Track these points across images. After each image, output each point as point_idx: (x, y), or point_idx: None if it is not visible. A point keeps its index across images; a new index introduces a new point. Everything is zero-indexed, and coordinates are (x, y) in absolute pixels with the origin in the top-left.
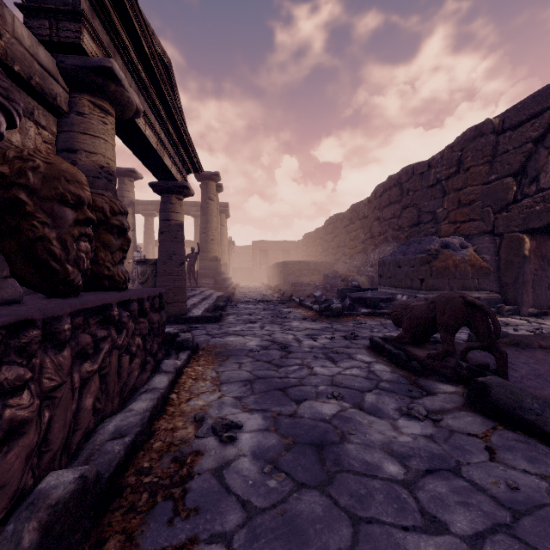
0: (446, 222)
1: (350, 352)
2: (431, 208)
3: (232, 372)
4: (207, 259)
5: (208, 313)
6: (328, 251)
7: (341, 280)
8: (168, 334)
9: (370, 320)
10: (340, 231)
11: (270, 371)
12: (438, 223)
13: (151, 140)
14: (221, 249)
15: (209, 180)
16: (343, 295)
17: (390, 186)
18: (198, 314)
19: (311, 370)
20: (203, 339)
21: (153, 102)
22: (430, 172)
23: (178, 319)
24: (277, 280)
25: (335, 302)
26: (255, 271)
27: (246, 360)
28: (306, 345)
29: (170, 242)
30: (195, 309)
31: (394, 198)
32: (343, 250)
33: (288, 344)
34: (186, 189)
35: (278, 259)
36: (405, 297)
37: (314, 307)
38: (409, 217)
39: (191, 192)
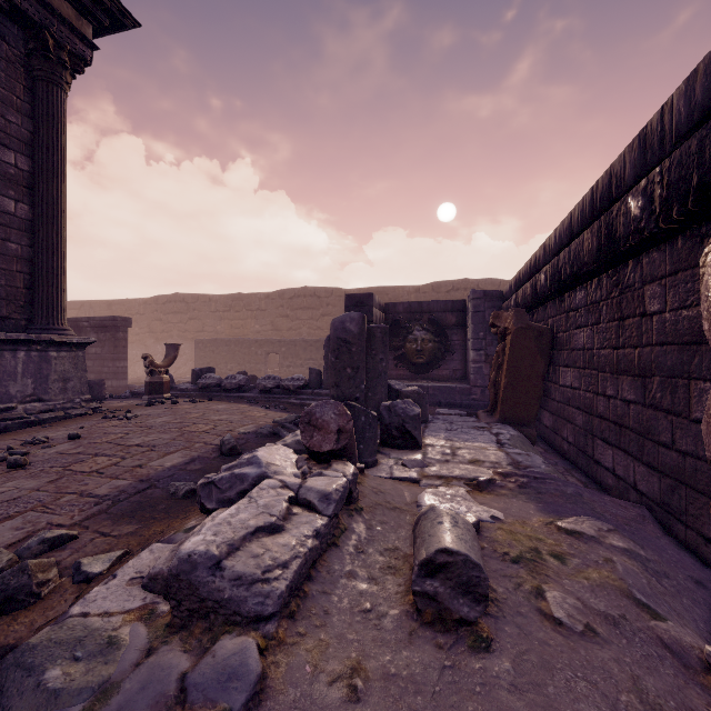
0: None
1: None
2: None
3: None
4: None
5: None
6: None
7: None
8: None
9: None
10: None
11: None
12: None
13: None
14: None
15: None
16: None
17: None
18: None
19: None
20: None
21: None
22: None
23: None
24: None
25: None
26: None
27: None
28: None
29: None
30: None
31: None
32: None
33: None
34: None
35: None
36: None
37: None
38: None
39: None
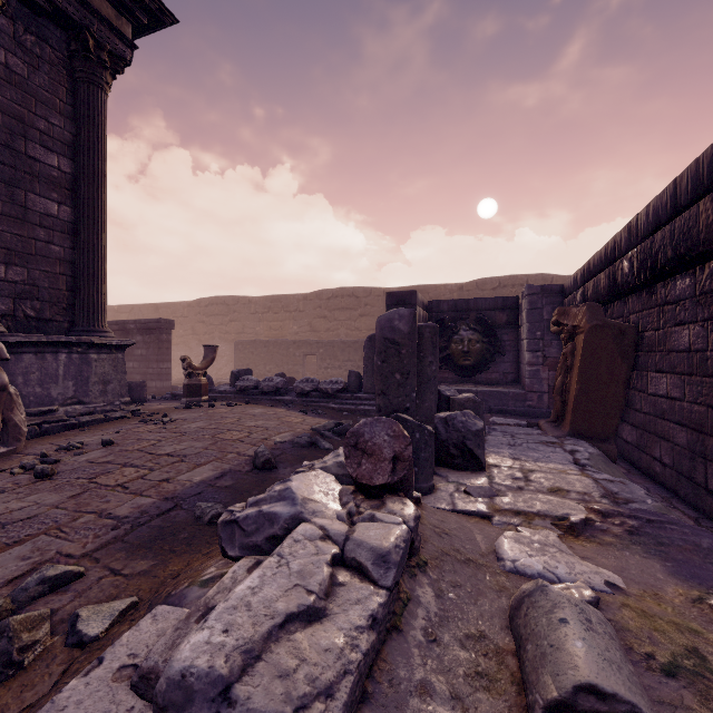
0: None
1: None
2: None
3: None
4: None
5: None
6: None
7: None
8: None
9: None
10: None
11: None
12: None
13: None
14: None
15: None
16: None
17: None
18: None
19: None
20: None
21: None
22: None
23: None
24: None
25: None
26: None
27: None
28: None
29: None
30: None
31: None
32: None
33: None
34: None
35: None
36: None
37: None
38: None
39: None
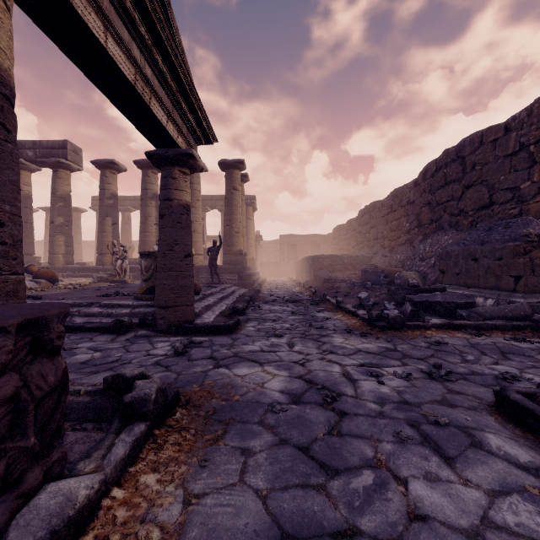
0: (537, 199)
1: (464, 423)
2: (511, 183)
3: (221, 499)
4: (231, 254)
5: (222, 318)
6: (363, 244)
7: (384, 276)
8: (122, 379)
9: (450, 337)
10: (378, 221)
11: (310, 496)
12: (523, 202)
13: (122, 65)
14: (247, 243)
15: (233, 169)
16: (397, 296)
17: (446, 161)
18: (208, 321)
19: (404, 491)
20: (199, 371)
21: (121, 2)
22: (510, 136)
23: (180, 328)
24: (306, 276)
25: (388, 306)
26: (283, 266)
27: (259, 441)
28: (367, 392)
29: (171, 228)
30: (207, 313)
31: (451, 176)
32: (381, 242)
33: (335, 388)
34: (192, 159)
35: (306, 253)
36: (490, 302)
37: (360, 313)
38: (475, 198)
39: (199, 164)
